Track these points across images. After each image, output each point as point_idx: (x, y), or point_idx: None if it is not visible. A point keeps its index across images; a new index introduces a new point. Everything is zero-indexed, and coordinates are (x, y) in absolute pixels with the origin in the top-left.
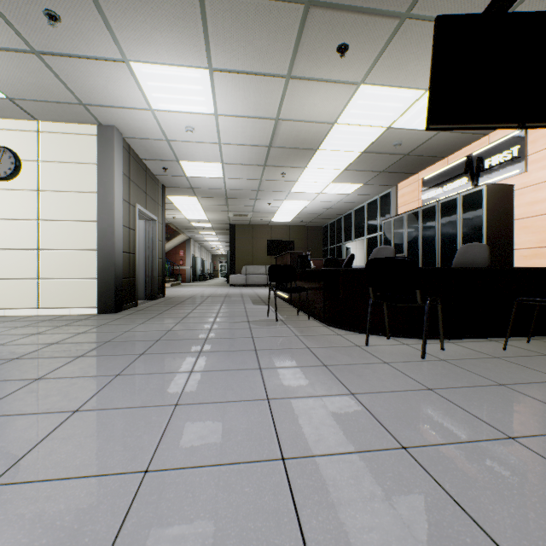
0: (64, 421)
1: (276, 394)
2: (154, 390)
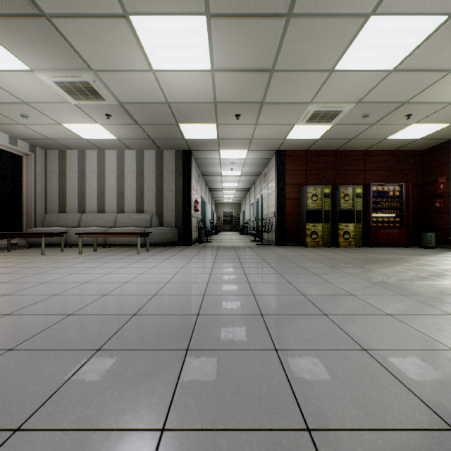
0: (170, 280)
1: (79, 283)
2: (134, 287)
